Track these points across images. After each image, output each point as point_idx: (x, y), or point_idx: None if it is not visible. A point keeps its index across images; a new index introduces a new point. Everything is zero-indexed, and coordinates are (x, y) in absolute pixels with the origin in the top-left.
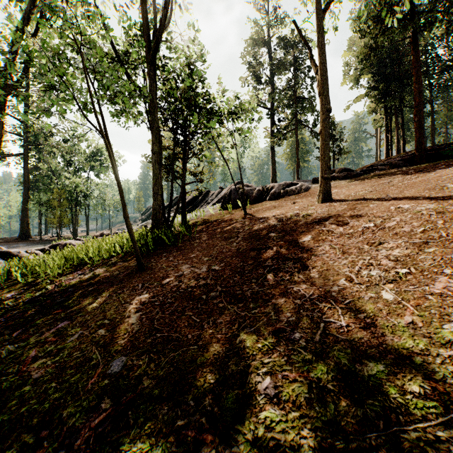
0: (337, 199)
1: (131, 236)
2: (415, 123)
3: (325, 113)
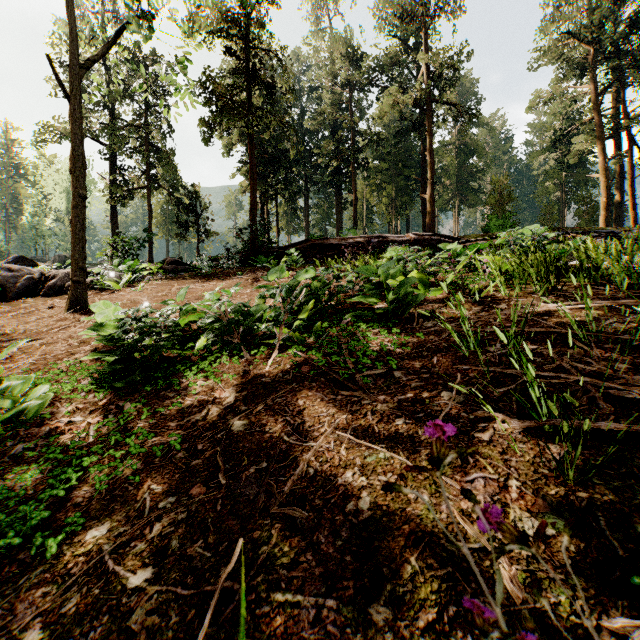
0: (90, 310)
1: None
2: (251, 221)
3: (77, 199)
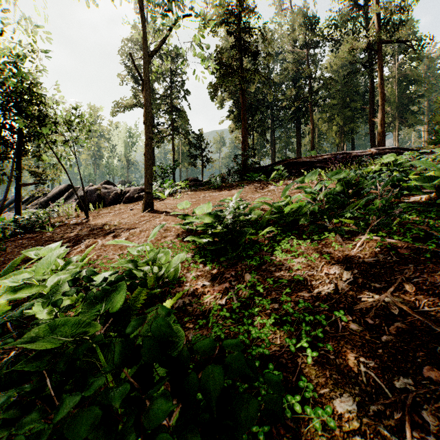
0: (155, 210)
1: None
2: (242, 150)
3: (148, 140)
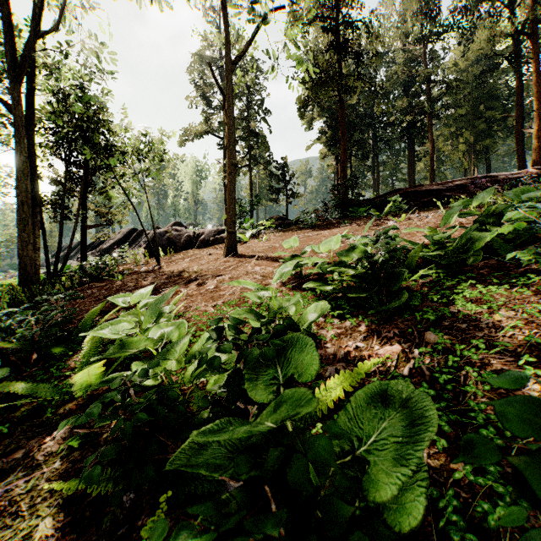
0: (240, 254)
1: None
2: (341, 178)
3: (231, 167)
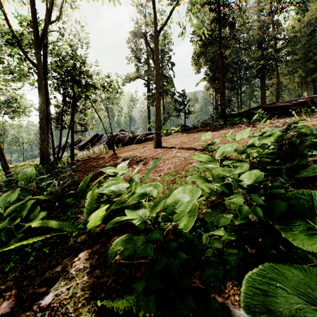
0: (163, 146)
1: (6, 173)
2: (221, 101)
3: (158, 94)
